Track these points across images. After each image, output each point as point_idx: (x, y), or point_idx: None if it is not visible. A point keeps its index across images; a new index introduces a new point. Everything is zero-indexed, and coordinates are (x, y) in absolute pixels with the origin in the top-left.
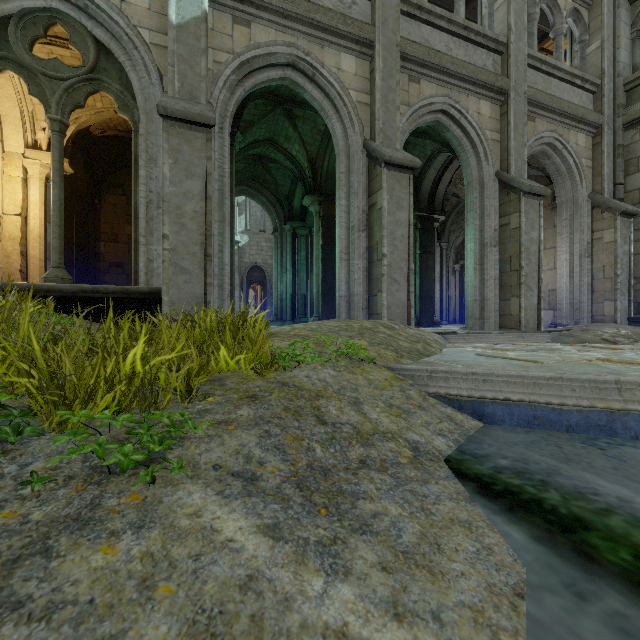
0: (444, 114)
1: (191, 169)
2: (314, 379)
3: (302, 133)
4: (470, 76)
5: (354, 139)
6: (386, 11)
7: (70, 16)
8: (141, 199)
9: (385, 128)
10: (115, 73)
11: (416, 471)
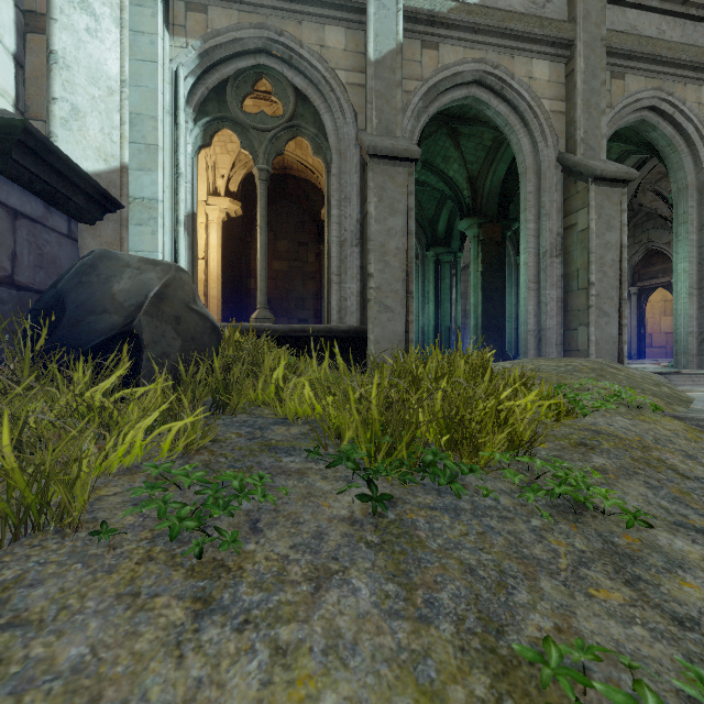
0: (651, 110)
1: (394, 206)
2: (619, 428)
3: (464, 151)
4: (691, 60)
5: (546, 154)
6: (588, 3)
7: (274, 69)
8: (333, 238)
9: (587, 137)
10: (310, 117)
11: None
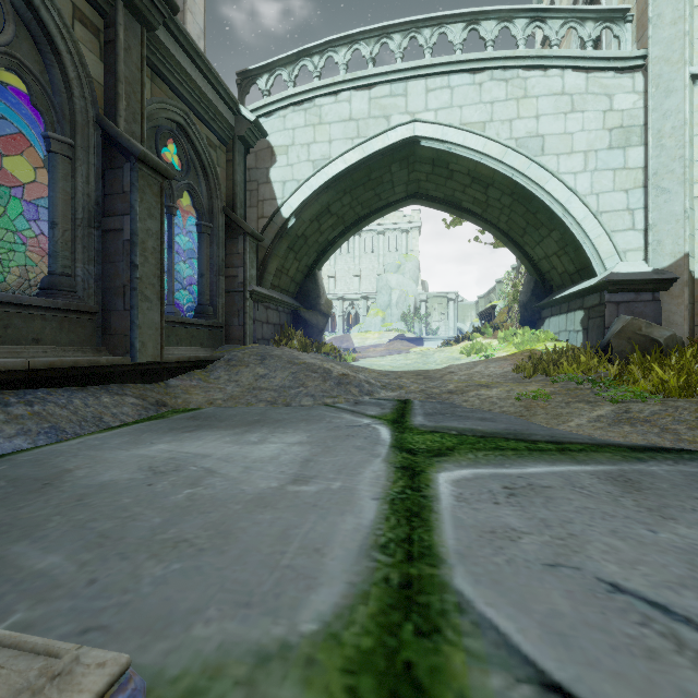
0: None
1: None
2: None
3: None
4: None
5: None
6: None
7: None
8: None
9: None
10: None
11: (672, 437)
